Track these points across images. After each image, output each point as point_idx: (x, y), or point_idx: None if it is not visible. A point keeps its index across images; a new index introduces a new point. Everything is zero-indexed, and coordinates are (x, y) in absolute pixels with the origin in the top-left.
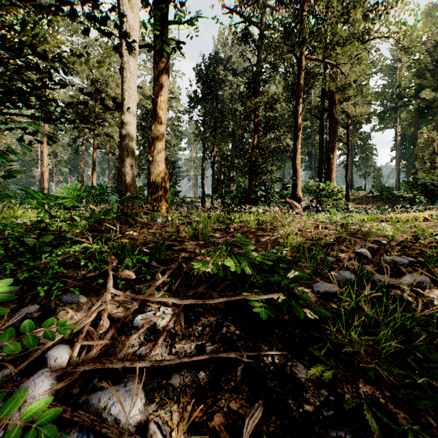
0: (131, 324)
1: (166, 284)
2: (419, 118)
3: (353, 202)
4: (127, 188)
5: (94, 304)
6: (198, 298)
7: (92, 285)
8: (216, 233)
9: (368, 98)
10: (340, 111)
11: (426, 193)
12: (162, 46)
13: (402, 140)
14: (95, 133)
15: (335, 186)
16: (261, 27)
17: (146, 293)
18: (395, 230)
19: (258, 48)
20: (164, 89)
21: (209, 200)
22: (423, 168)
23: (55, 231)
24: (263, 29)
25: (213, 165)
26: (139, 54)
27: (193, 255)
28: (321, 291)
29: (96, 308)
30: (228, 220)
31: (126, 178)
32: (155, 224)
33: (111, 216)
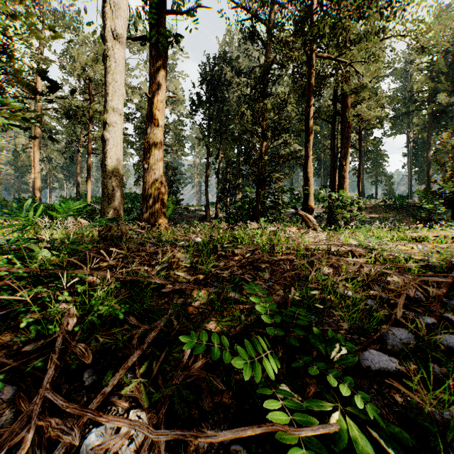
0: (76, 452)
1: (147, 354)
2: (433, 123)
3: (365, 212)
4: (110, 204)
5: (22, 408)
6: (191, 394)
7: (32, 362)
8: (220, 261)
9: (382, 102)
10: (353, 115)
11: (448, 203)
12: (159, 38)
13: (414, 146)
14: (90, 137)
15: (351, 196)
16: (269, 24)
17: (110, 383)
18: (442, 258)
19: (265, 48)
20: (161, 87)
21: (214, 208)
22: (443, 177)
23: (1, 268)
24: (271, 27)
25: (217, 171)
26: (139, 53)
27: (189, 300)
28: (373, 368)
29: (20, 424)
30: (235, 242)
31: (109, 192)
32: (143, 249)
33: (79, 247)
